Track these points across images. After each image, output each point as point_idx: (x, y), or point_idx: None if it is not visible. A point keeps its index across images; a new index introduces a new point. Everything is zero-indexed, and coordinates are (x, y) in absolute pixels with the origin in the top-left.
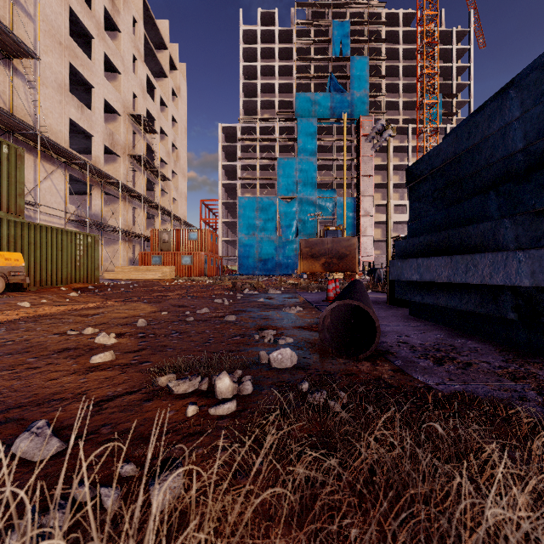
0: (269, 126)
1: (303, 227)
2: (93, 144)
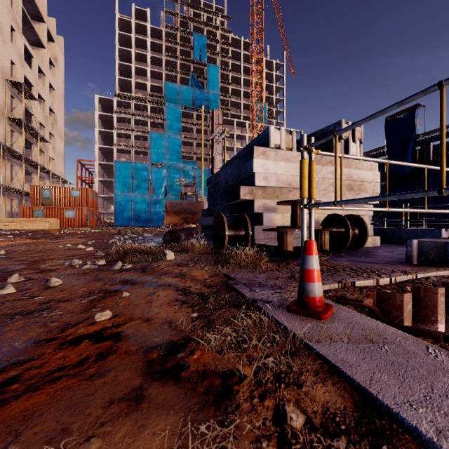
0: (142, 104)
1: (171, 189)
2: None
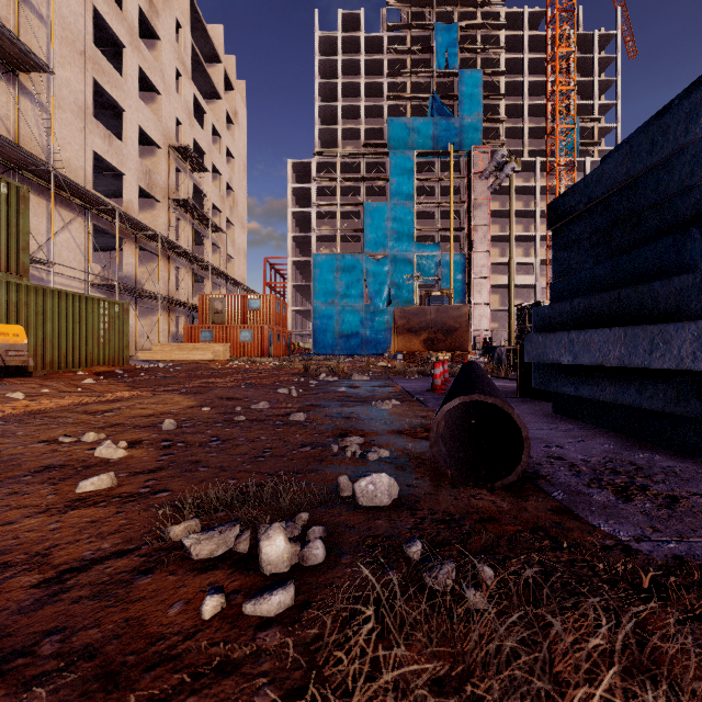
0: (352, 161)
1: (398, 292)
2: (124, 185)
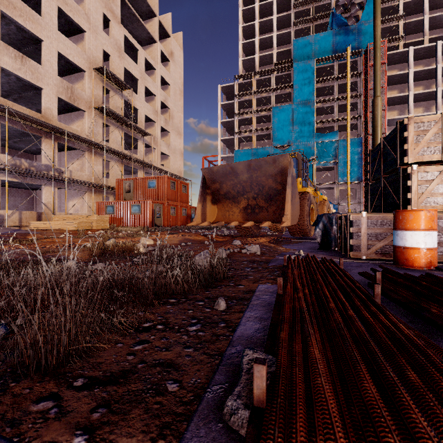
0: (265, 78)
1: None
2: (42, 97)
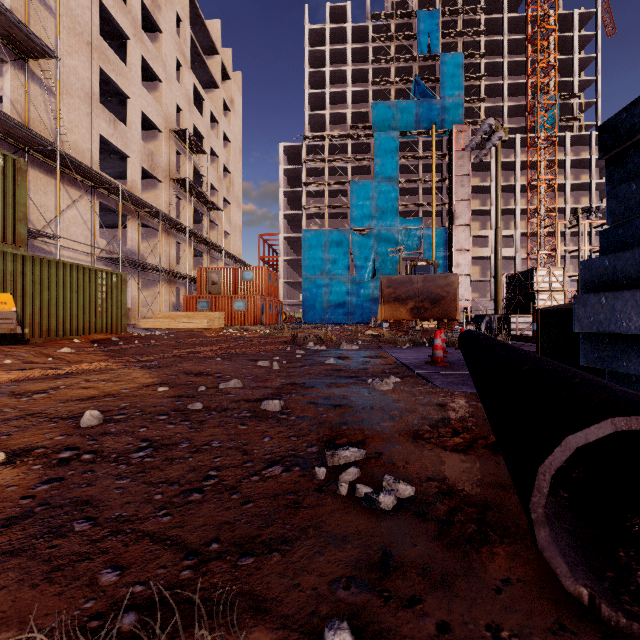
0: (339, 143)
1: (382, 265)
2: (128, 166)
